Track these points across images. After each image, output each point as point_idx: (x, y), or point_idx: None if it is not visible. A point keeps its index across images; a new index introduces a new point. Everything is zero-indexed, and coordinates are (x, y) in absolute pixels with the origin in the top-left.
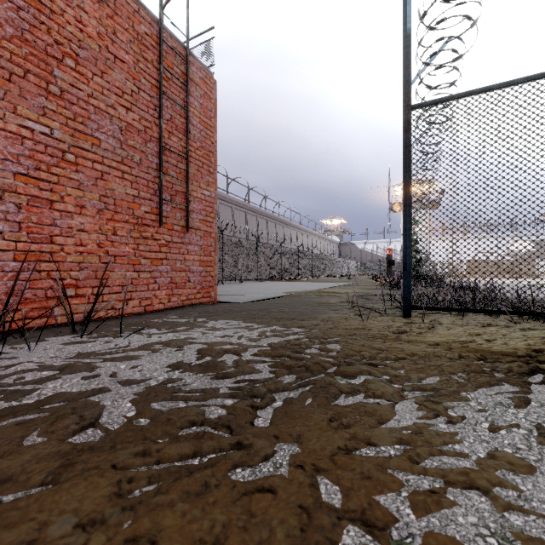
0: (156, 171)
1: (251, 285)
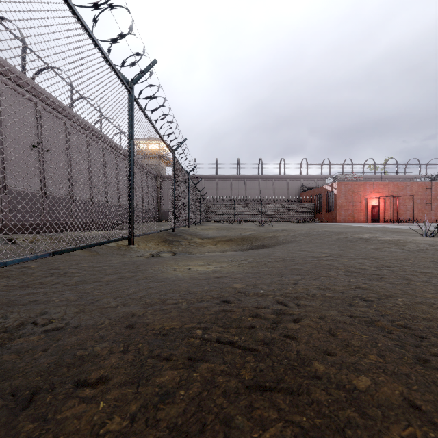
0: (424, 203)
1: None
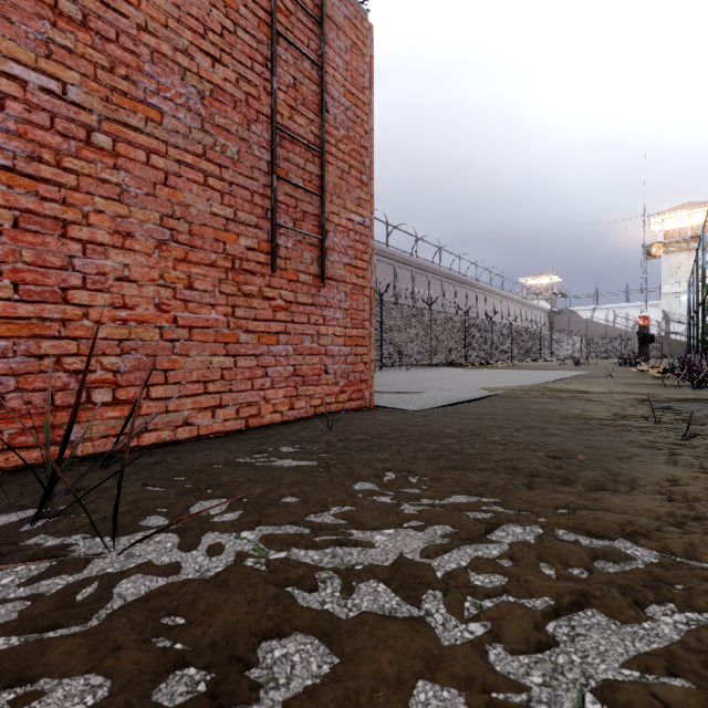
0: (267, 176)
1: (424, 374)
